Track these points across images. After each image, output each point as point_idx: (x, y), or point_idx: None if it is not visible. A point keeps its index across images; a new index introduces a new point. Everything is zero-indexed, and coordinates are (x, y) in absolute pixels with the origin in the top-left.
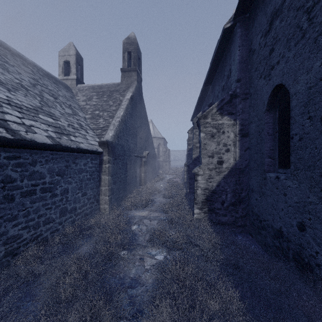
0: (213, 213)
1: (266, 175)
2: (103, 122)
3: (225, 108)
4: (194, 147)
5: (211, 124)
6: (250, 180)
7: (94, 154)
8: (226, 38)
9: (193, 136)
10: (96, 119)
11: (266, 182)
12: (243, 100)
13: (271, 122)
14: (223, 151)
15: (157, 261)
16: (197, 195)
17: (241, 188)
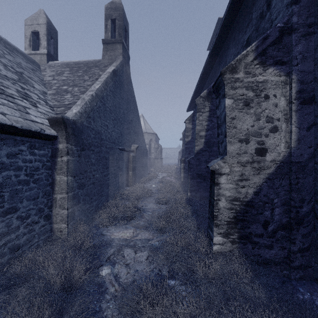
0: (247, 242)
1: None
2: (71, 97)
3: (269, 53)
4: (197, 136)
5: (244, 82)
6: None
7: (39, 139)
8: None
9: (196, 121)
10: (61, 95)
11: None
12: (304, 37)
13: None
14: (266, 130)
15: None
16: (219, 210)
17: (301, 198)
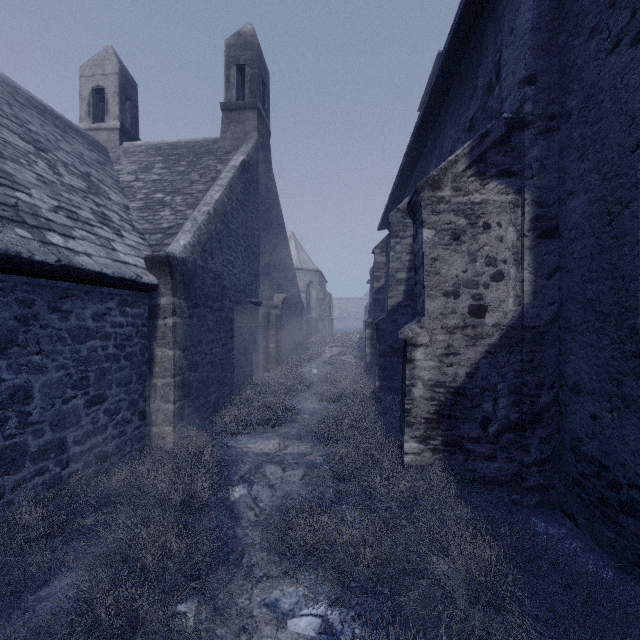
0: (457, 451)
1: None
2: (171, 216)
3: (490, 158)
4: (392, 281)
5: (452, 204)
6: (568, 359)
7: (132, 291)
8: None
9: (390, 254)
10: (155, 211)
11: None
12: (543, 136)
13: None
14: (485, 278)
15: None
16: (413, 401)
17: (538, 382)
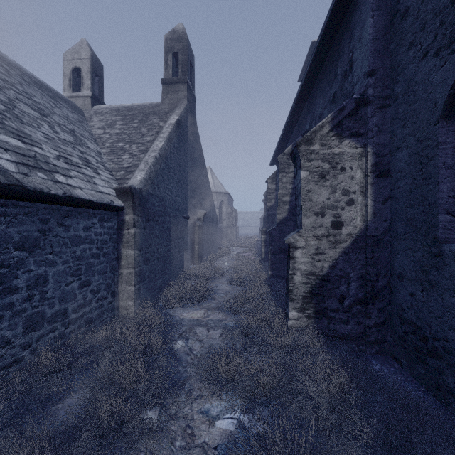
0: (323, 317)
1: (443, 249)
2: (130, 158)
3: (345, 124)
4: (280, 202)
5: (320, 154)
6: (396, 257)
7: (107, 211)
8: (343, 4)
9: (279, 184)
10: (118, 155)
11: (443, 262)
12: (379, 110)
13: (452, 142)
14: (342, 203)
15: (222, 436)
16: (294, 285)
17: (377, 272)
